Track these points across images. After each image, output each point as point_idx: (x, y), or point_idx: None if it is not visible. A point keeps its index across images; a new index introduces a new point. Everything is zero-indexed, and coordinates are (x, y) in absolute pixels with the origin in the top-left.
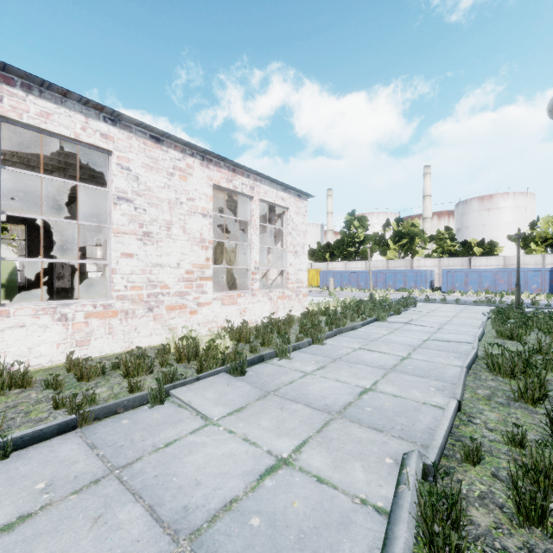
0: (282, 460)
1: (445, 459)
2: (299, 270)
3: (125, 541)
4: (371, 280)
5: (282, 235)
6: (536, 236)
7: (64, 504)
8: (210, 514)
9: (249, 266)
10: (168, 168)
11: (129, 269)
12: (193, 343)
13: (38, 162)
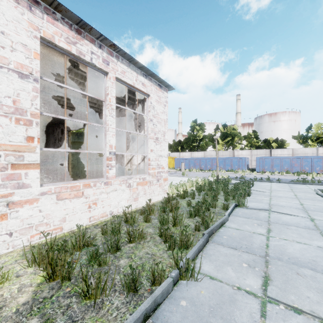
0: None
1: None
2: (160, 156)
3: None
4: (209, 164)
5: (144, 124)
6: (312, 136)
7: None
8: None
9: (103, 151)
10: None
11: None
12: None
13: None
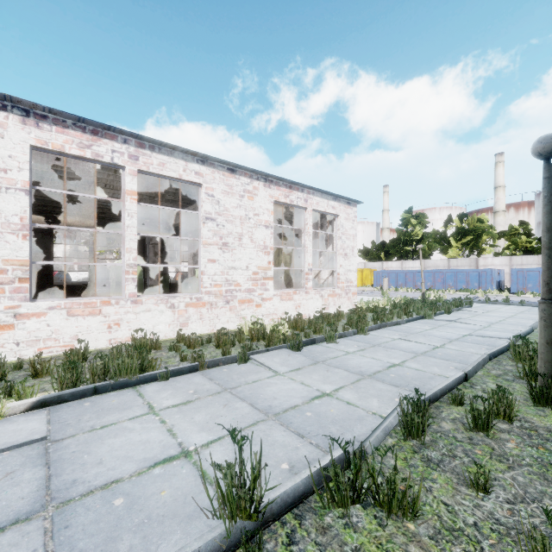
0: (325, 394)
1: (438, 402)
2: (348, 270)
3: (242, 413)
4: (429, 280)
5: (333, 239)
6: None
7: (206, 399)
8: (283, 409)
9: (303, 268)
10: (239, 191)
11: (213, 271)
12: (261, 327)
13: (147, 192)
